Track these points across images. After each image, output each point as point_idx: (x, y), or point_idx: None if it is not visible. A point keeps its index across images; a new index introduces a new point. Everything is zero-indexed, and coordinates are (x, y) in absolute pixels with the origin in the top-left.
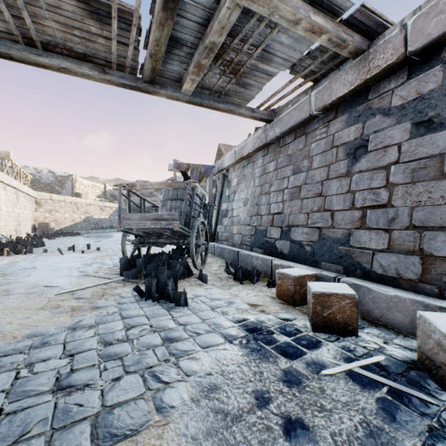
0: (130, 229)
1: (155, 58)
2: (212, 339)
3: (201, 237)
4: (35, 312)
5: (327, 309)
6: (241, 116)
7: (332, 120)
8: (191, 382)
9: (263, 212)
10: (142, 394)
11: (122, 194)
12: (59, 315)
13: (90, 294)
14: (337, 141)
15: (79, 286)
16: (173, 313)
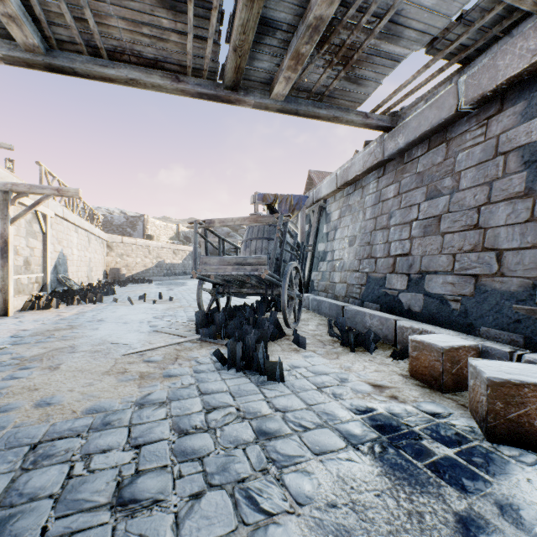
0: (207, 276)
1: (240, 52)
2: (326, 438)
3: (294, 287)
4: (99, 377)
5: (516, 408)
6: (349, 125)
7: (494, 115)
8: (307, 518)
9: (378, 254)
10: (233, 530)
11: (198, 233)
12: (125, 383)
13: (162, 356)
14: (505, 144)
15: (149, 345)
16: (266, 392)
